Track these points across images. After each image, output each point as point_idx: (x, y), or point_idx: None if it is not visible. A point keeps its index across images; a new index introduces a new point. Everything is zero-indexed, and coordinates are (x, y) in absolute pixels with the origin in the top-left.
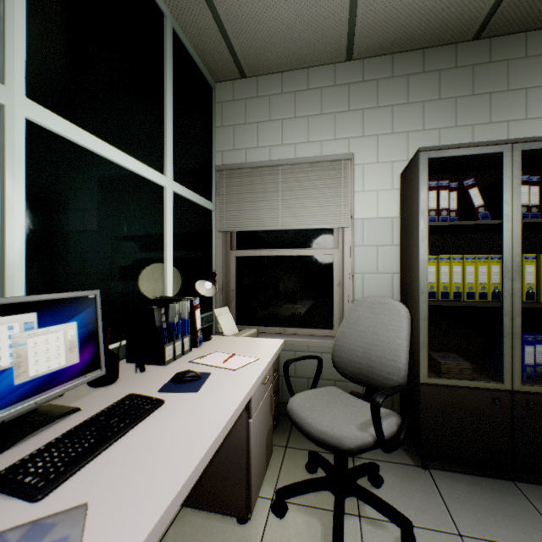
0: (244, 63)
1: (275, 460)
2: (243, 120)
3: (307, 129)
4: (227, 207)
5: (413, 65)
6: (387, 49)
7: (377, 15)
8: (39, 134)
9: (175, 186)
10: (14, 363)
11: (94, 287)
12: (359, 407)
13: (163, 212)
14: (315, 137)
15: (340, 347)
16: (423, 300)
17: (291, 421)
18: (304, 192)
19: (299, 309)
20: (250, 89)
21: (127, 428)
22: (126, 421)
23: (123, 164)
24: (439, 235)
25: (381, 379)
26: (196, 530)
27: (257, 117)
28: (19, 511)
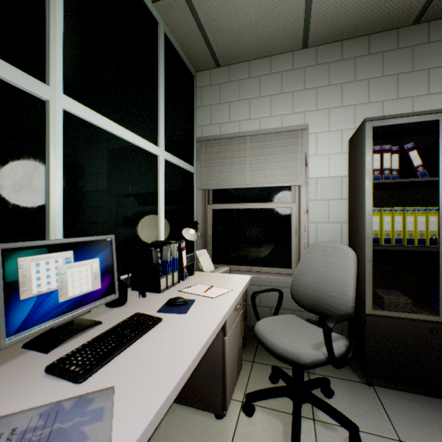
0: (219, 55)
1: (244, 371)
2: (218, 101)
3: (270, 105)
4: (205, 170)
5: (360, 49)
6: (337, 37)
7: (328, 10)
8: (71, 120)
9: (166, 155)
10: (59, 287)
11: (108, 233)
12: (313, 331)
13: (157, 175)
14: (276, 112)
15: (297, 283)
16: (368, 245)
17: (258, 340)
18: (267, 157)
19: (263, 252)
20: (223, 75)
21: (137, 337)
22: (136, 332)
23: (128, 140)
24: (383, 191)
25: (332, 309)
26: (184, 421)
27: (229, 97)
28: (69, 389)
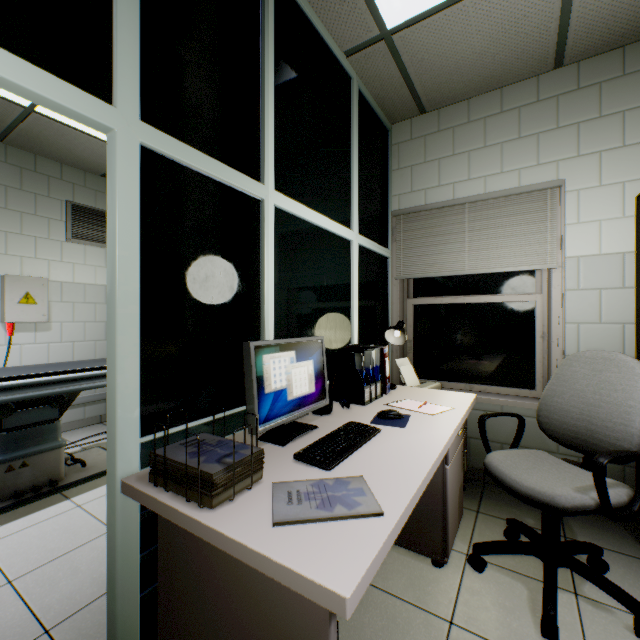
0: (425, 99)
1: (466, 521)
2: (422, 159)
3: (500, 157)
4: (404, 253)
5: None
6: (614, 43)
7: (599, 13)
8: (278, 215)
9: (359, 239)
10: (287, 385)
11: (306, 334)
12: (575, 473)
13: (350, 264)
14: (510, 166)
15: (547, 407)
16: None
17: (490, 475)
18: (496, 231)
19: (489, 364)
20: (430, 124)
21: (362, 442)
22: (359, 437)
23: (324, 227)
24: None
25: (605, 446)
26: (393, 561)
27: (439, 153)
28: (321, 473)
